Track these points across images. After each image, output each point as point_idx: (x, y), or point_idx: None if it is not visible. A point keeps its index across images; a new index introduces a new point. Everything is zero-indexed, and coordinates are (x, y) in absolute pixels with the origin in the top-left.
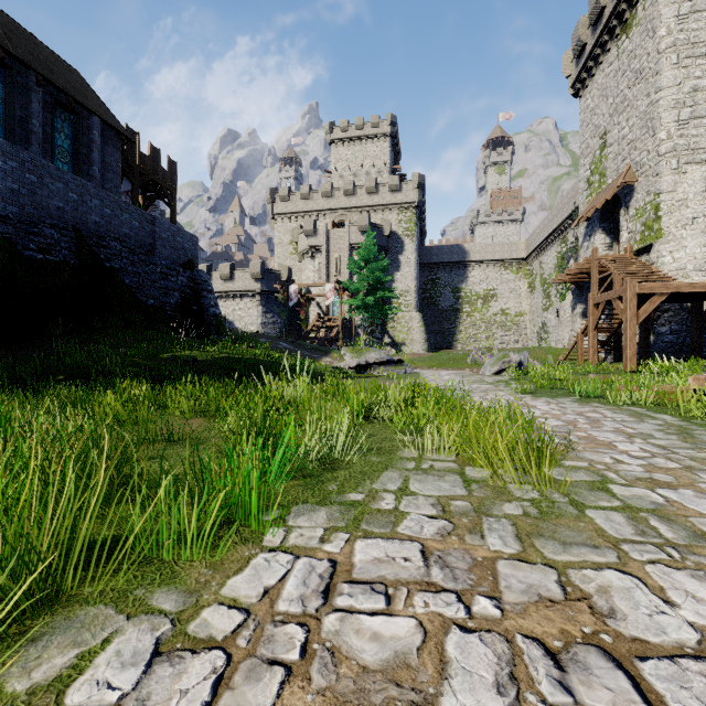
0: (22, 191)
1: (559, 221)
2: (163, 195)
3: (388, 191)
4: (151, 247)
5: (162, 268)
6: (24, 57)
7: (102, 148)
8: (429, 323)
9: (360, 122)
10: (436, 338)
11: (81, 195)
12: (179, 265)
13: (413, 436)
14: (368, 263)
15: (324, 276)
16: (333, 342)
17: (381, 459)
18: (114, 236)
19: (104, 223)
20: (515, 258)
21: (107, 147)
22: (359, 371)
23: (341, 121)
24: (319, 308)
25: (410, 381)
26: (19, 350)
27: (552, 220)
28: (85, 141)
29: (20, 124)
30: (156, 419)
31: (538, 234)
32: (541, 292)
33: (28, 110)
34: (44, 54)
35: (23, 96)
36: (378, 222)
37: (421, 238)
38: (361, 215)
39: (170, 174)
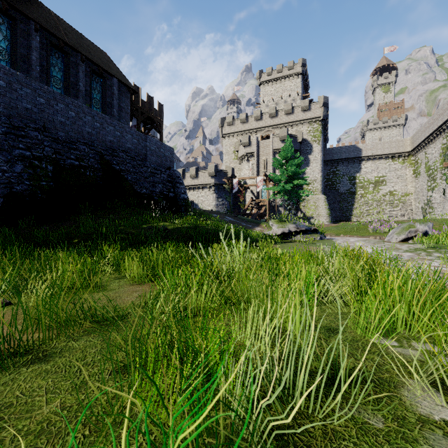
0: (67, 122)
1: (445, 118)
2: (155, 126)
3: (301, 111)
4: (145, 156)
5: (151, 169)
6: (75, 46)
7: (118, 98)
8: (331, 203)
9: (280, 68)
10: (336, 213)
11: (101, 124)
12: (162, 167)
13: (392, 339)
14: (287, 160)
15: (256, 172)
16: (262, 216)
17: (384, 421)
18: (121, 149)
19: (115, 141)
20: (402, 152)
21: (122, 97)
22: (283, 237)
23: (267, 69)
24: (252, 194)
25: (329, 246)
26: (59, 222)
27: (437, 118)
28: (109, 94)
29: (72, 86)
30: (111, 283)
31: (423, 131)
32: (425, 177)
33: (77, 78)
34: (87, 44)
35: (74, 69)
36: (293, 133)
37: (325, 143)
38: (281, 129)
39: (159, 112)
